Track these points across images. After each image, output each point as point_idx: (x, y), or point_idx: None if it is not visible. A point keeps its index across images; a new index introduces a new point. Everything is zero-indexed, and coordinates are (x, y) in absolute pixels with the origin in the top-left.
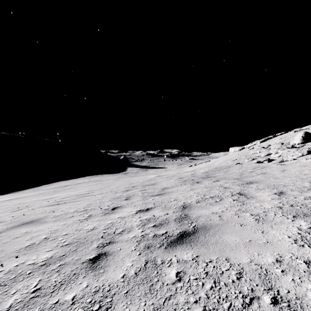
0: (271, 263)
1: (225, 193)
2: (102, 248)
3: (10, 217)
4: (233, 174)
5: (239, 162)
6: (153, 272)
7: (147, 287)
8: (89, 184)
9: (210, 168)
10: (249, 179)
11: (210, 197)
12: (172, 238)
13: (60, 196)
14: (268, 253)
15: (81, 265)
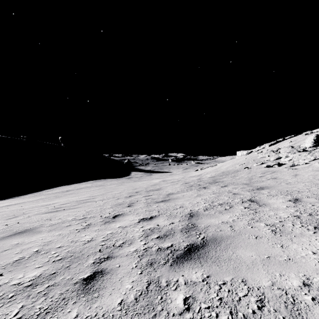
0: (297, 287)
1: (235, 200)
2: (99, 264)
3: (4, 225)
4: (241, 179)
5: (247, 166)
6: (156, 298)
7: (149, 318)
8: (91, 189)
9: (217, 173)
10: (259, 184)
11: (218, 204)
12: (179, 253)
13: (59, 201)
14: (292, 274)
15: (72, 287)
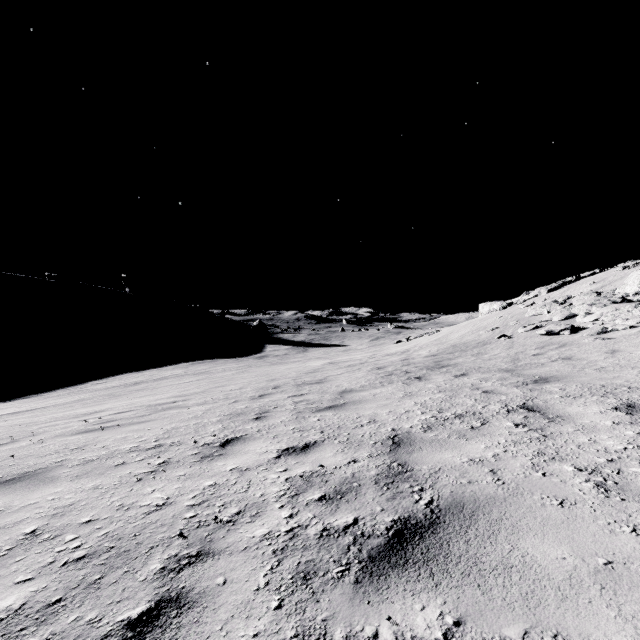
0: None
1: (490, 406)
2: (174, 576)
3: None
4: (495, 359)
5: (504, 333)
6: None
7: None
8: (183, 380)
9: (442, 347)
10: (536, 372)
11: (455, 416)
12: (374, 545)
13: (113, 407)
14: None
15: None
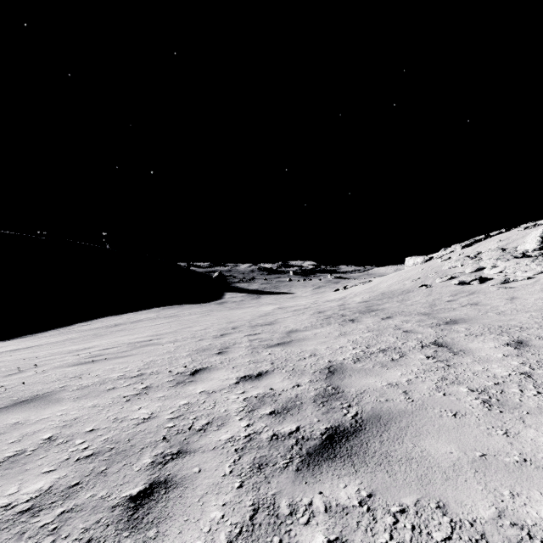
0: None
1: (408, 343)
2: (162, 467)
3: None
4: (416, 305)
5: (425, 282)
6: (270, 541)
7: None
8: (156, 322)
9: (373, 295)
10: (448, 315)
11: (379, 350)
12: (311, 445)
13: (100, 344)
14: (535, 492)
15: (108, 514)
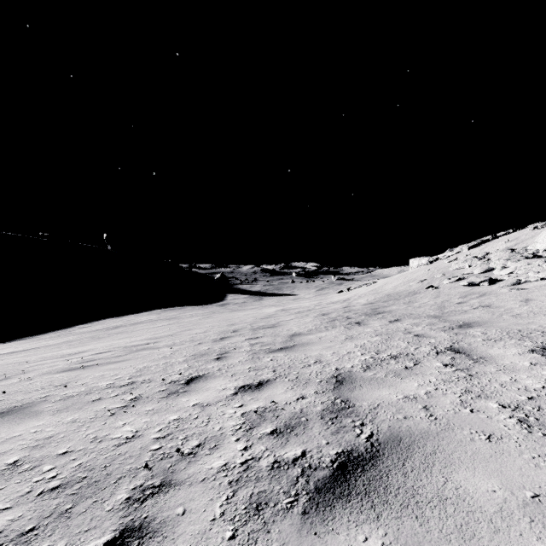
0: None
1: (421, 348)
2: (138, 506)
3: None
4: (424, 307)
5: (431, 284)
6: None
7: None
8: (156, 324)
9: (378, 296)
10: (460, 318)
11: (390, 357)
12: (320, 476)
13: (95, 348)
14: None
15: None
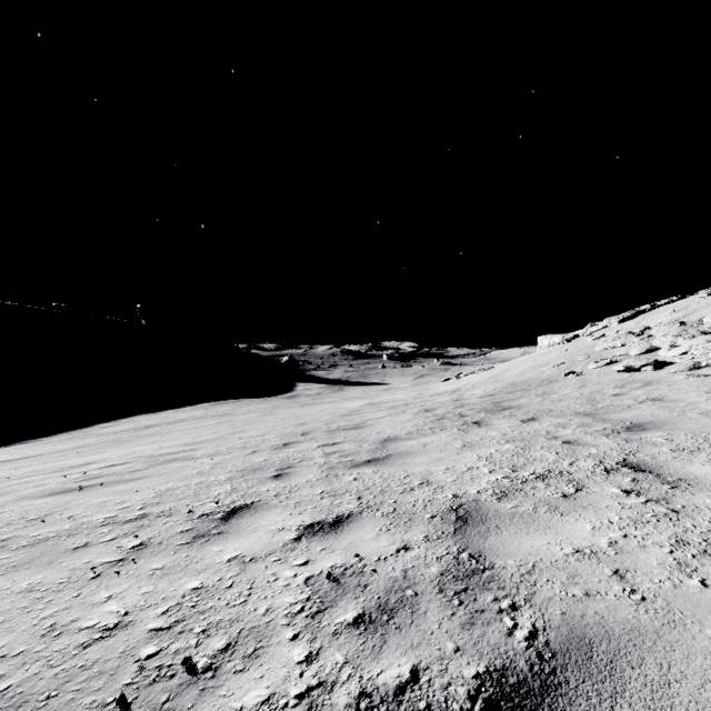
0: None
1: (580, 463)
2: None
3: None
4: (566, 400)
5: (572, 369)
6: None
7: None
8: (200, 423)
9: (499, 386)
10: (624, 416)
11: (535, 476)
12: None
13: (108, 457)
14: None
15: None
